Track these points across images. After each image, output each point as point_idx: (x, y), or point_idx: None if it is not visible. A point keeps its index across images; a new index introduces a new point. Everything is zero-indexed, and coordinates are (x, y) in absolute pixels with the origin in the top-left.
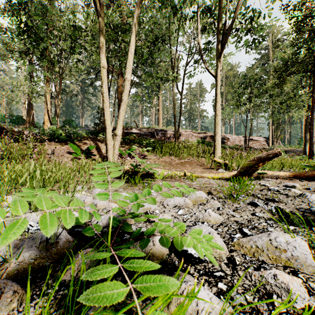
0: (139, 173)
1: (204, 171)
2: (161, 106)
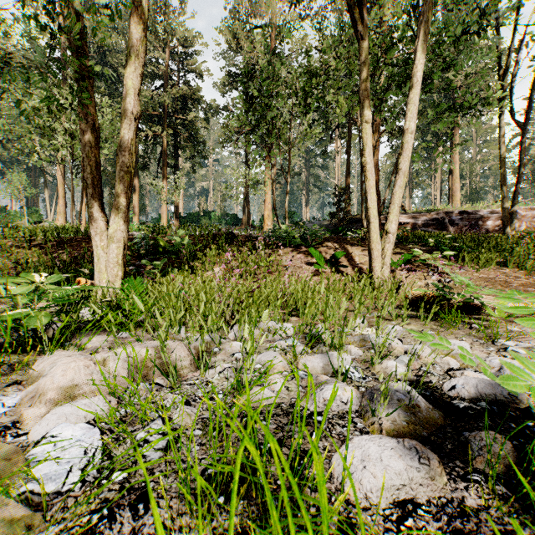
0: (453, 304)
1: None
2: (457, 163)
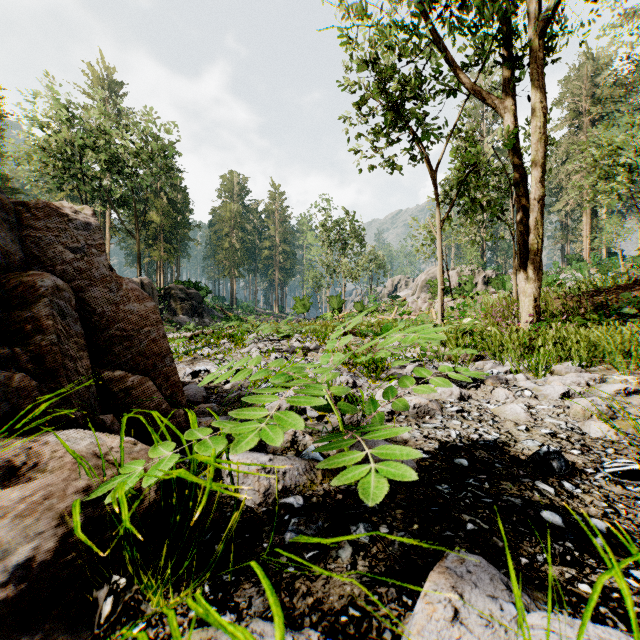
0: None
1: None
2: None
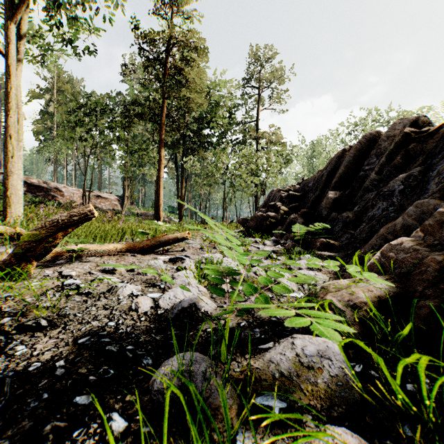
0: None
1: None
2: None
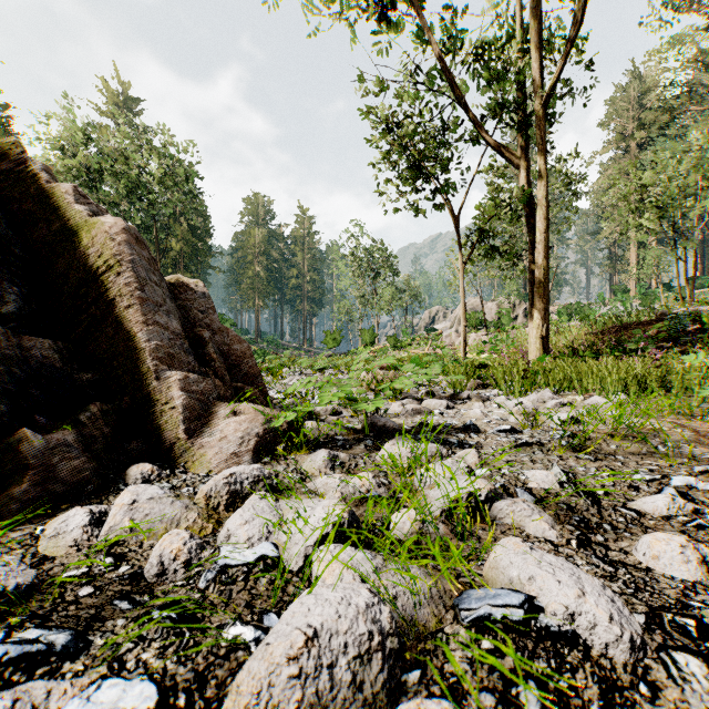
0: None
1: None
2: None
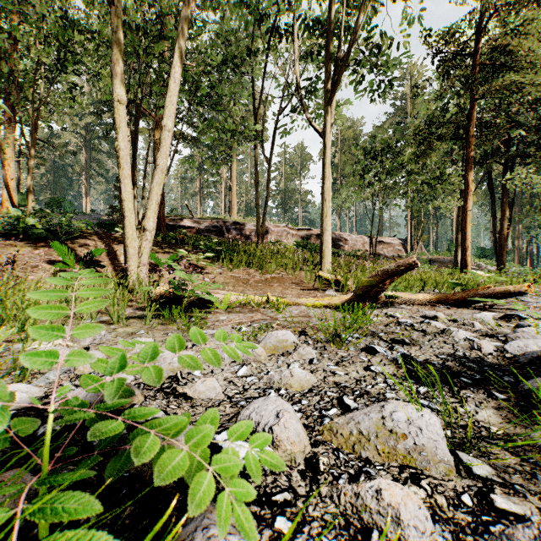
0: (183, 300)
1: (302, 293)
2: (235, 181)
